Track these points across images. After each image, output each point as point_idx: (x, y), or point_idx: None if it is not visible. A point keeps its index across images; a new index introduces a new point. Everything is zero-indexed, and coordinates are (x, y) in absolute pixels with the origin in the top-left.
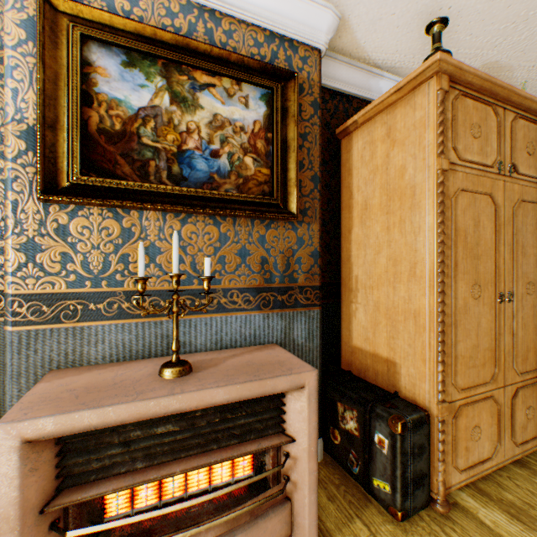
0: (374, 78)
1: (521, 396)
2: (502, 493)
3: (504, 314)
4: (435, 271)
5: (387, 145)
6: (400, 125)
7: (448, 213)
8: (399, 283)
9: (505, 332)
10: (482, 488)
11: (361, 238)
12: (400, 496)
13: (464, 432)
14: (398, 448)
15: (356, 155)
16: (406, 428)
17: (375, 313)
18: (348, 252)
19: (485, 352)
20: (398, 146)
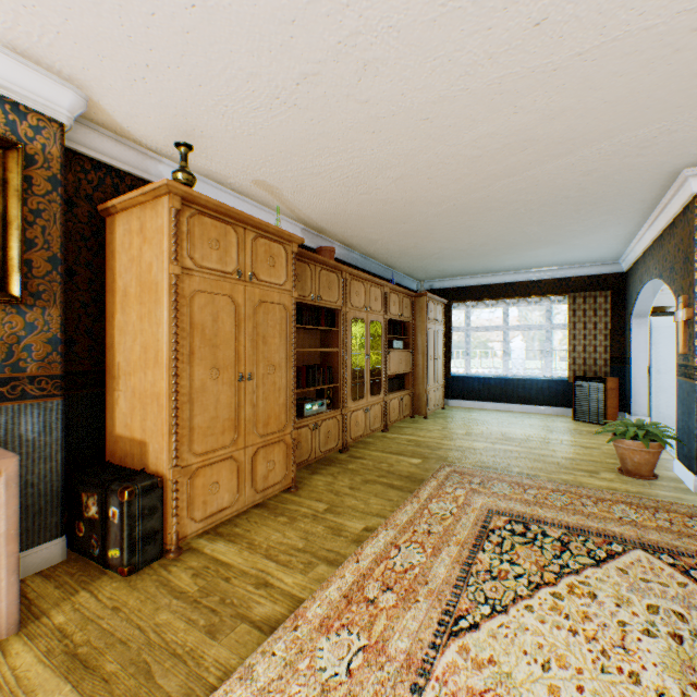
0: (153, 161)
1: (264, 453)
2: (234, 529)
3: (246, 390)
4: (170, 358)
5: (141, 239)
6: (150, 225)
7: (185, 310)
8: (149, 369)
9: (247, 405)
10: (221, 531)
11: (123, 325)
12: (128, 554)
13: (203, 489)
14: (126, 513)
15: (119, 239)
16: (135, 494)
17: (133, 399)
18: (113, 338)
19: (226, 422)
20: (148, 244)
